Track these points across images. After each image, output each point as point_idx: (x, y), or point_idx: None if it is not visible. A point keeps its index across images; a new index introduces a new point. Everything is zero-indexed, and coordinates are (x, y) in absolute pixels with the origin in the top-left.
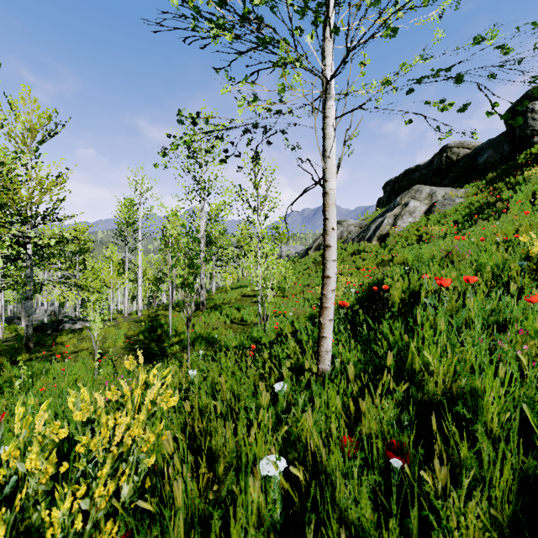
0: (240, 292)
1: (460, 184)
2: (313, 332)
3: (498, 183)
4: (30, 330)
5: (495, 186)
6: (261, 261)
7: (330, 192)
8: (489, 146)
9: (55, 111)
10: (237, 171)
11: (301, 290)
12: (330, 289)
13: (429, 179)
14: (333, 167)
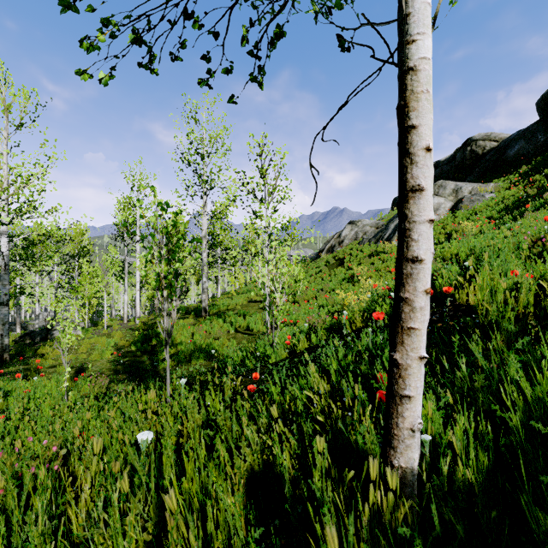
0: (247, 298)
1: (487, 179)
2: (345, 356)
3: (535, 175)
4: (5, 340)
5: (532, 178)
6: (269, 257)
7: (421, 66)
8: (521, 137)
9: (33, 90)
10: (228, 102)
11: (314, 295)
12: (422, 288)
13: (451, 175)
14: (426, 11)
